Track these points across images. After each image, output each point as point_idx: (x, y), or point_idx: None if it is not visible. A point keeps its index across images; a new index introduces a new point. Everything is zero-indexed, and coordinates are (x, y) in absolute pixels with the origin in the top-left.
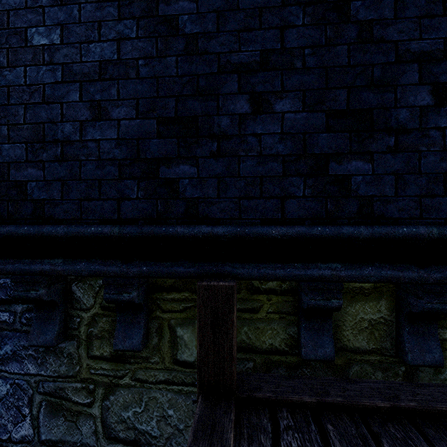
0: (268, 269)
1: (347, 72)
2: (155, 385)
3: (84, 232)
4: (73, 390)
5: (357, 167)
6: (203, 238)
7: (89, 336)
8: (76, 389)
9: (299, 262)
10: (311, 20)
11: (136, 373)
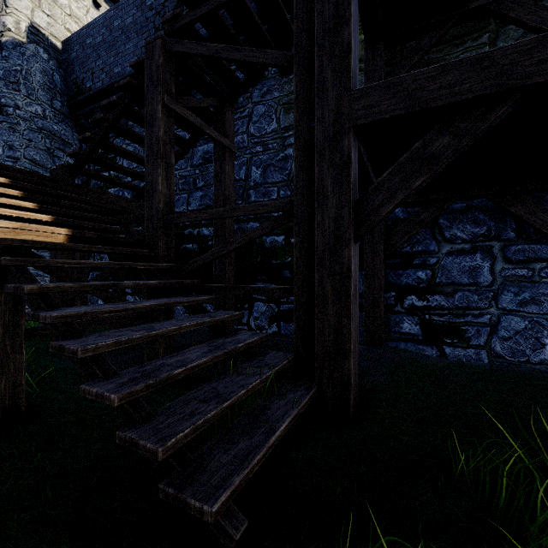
0: None
1: None
2: None
3: None
4: None
5: None
6: None
7: None
8: None
9: None
10: None
11: None
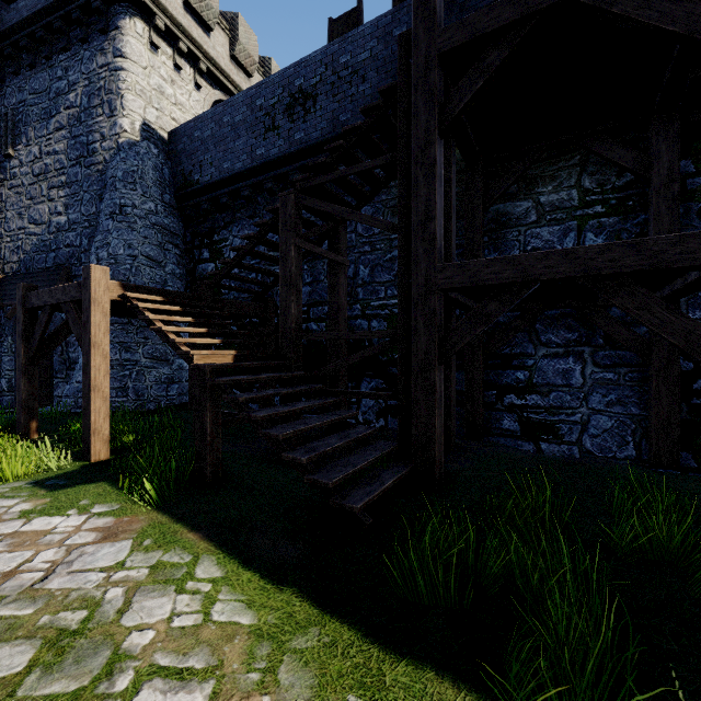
0: None
1: None
2: None
3: None
4: None
5: None
6: None
7: None
8: None
9: None
10: None
11: None
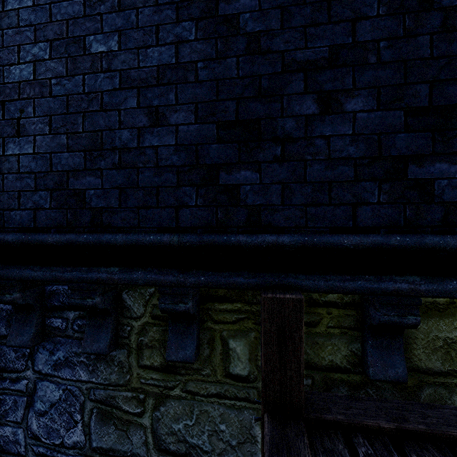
0: (336, 281)
1: (429, 64)
2: (206, 398)
3: (143, 240)
4: (124, 398)
5: (442, 170)
6: (267, 248)
7: (139, 345)
8: (126, 398)
9: (370, 274)
10: (387, 10)
11: (187, 385)
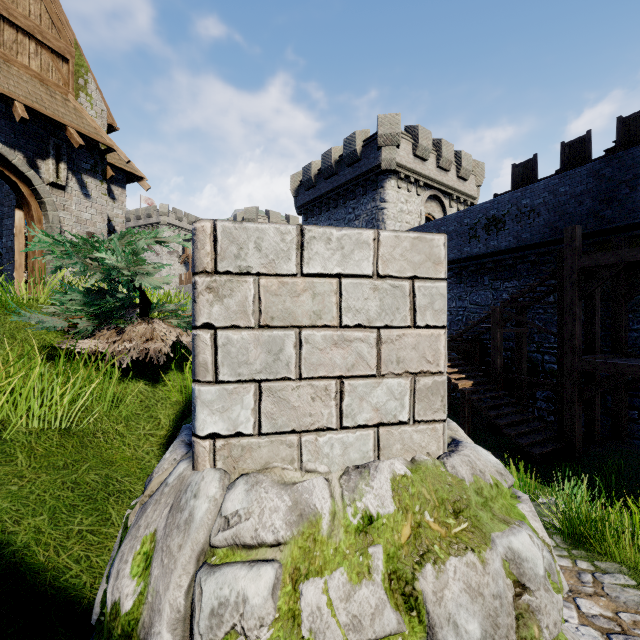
0: (636, 232)
1: None
2: None
3: None
4: None
5: None
6: (613, 228)
7: None
8: None
9: None
10: None
11: None
